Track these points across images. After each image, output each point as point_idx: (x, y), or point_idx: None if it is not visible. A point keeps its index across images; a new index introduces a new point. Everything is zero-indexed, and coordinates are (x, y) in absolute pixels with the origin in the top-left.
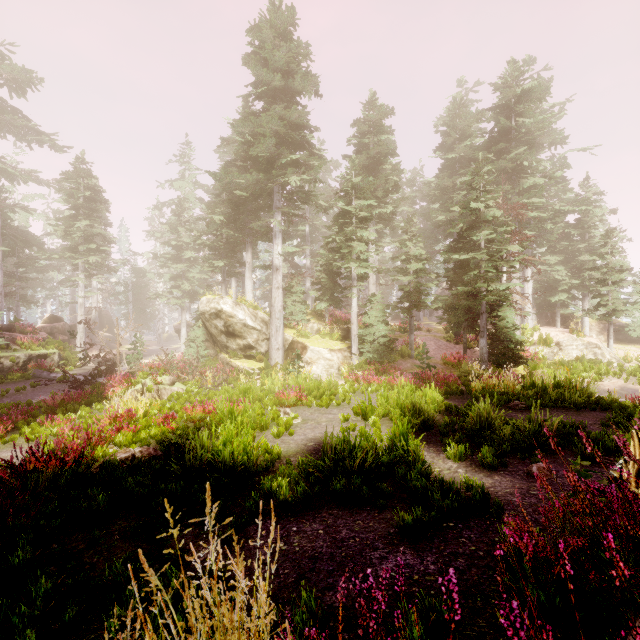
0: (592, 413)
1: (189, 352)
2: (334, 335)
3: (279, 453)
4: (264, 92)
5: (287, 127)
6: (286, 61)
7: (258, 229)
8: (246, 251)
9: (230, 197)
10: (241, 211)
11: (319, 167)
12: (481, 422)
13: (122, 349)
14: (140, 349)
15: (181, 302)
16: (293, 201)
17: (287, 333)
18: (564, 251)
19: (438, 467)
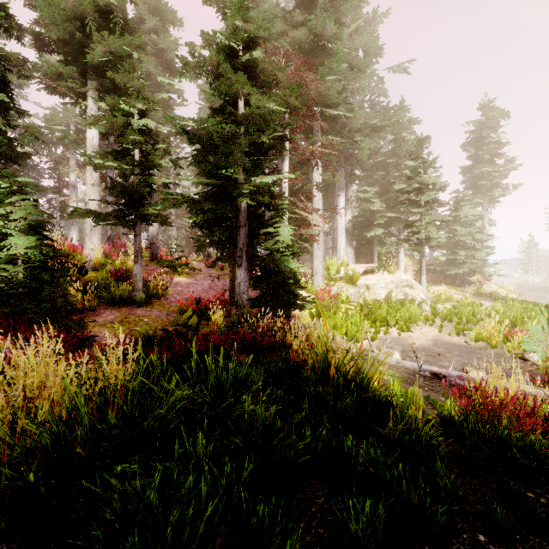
0: None
1: None
2: None
3: None
4: None
5: None
6: None
7: None
8: None
9: None
10: None
11: None
12: None
13: None
14: None
15: None
16: None
17: None
18: (381, 183)
19: None
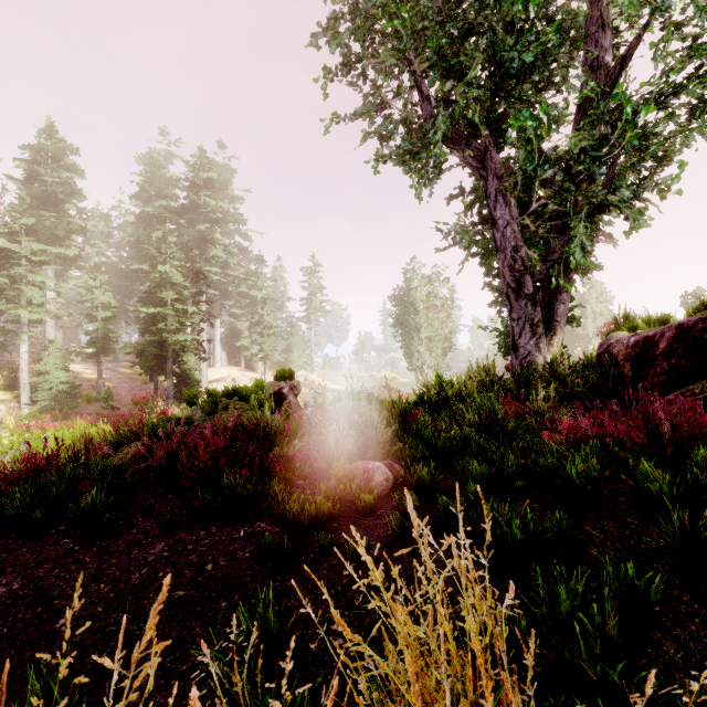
0: None
1: None
2: None
3: None
4: None
5: None
6: None
7: None
8: None
9: None
10: None
11: None
12: None
13: None
14: None
15: None
16: None
17: None
18: (247, 306)
19: None
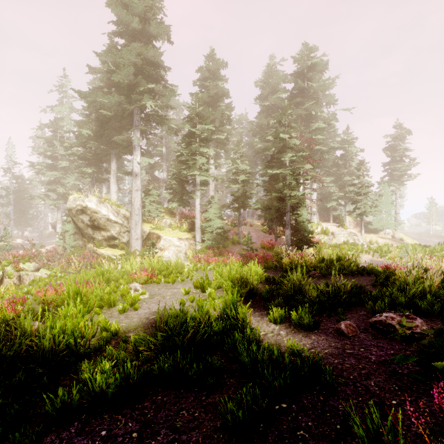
0: (362, 277)
1: (59, 243)
2: (183, 228)
3: (117, 330)
4: (125, 31)
5: (144, 62)
6: (144, 10)
7: (120, 142)
8: (111, 161)
9: (96, 115)
10: (106, 128)
11: (170, 95)
12: (294, 288)
13: (1, 243)
14: (7, 241)
15: (56, 203)
16: (150, 122)
17: (145, 226)
18: (334, 174)
19: (263, 330)
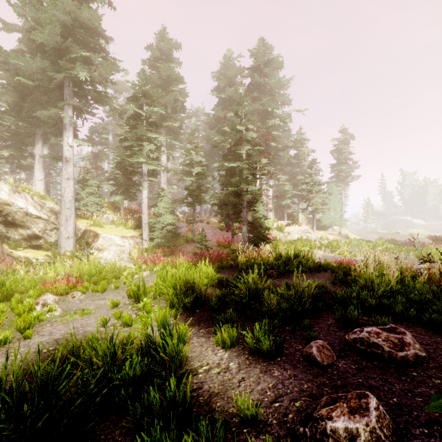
0: (320, 274)
1: None
2: (128, 224)
3: None
4: None
5: (76, 23)
6: None
7: (46, 119)
8: (36, 143)
9: (11, 82)
10: (28, 101)
11: (110, 67)
12: (250, 294)
13: None
14: None
15: None
16: (86, 98)
17: (80, 223)
18: (289, 173)
19: (206, 363)
